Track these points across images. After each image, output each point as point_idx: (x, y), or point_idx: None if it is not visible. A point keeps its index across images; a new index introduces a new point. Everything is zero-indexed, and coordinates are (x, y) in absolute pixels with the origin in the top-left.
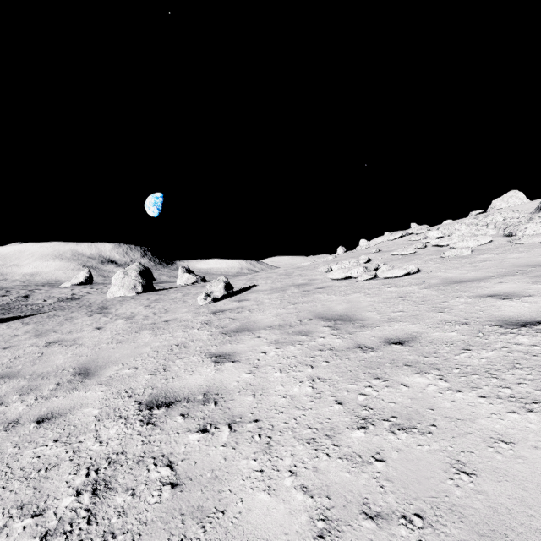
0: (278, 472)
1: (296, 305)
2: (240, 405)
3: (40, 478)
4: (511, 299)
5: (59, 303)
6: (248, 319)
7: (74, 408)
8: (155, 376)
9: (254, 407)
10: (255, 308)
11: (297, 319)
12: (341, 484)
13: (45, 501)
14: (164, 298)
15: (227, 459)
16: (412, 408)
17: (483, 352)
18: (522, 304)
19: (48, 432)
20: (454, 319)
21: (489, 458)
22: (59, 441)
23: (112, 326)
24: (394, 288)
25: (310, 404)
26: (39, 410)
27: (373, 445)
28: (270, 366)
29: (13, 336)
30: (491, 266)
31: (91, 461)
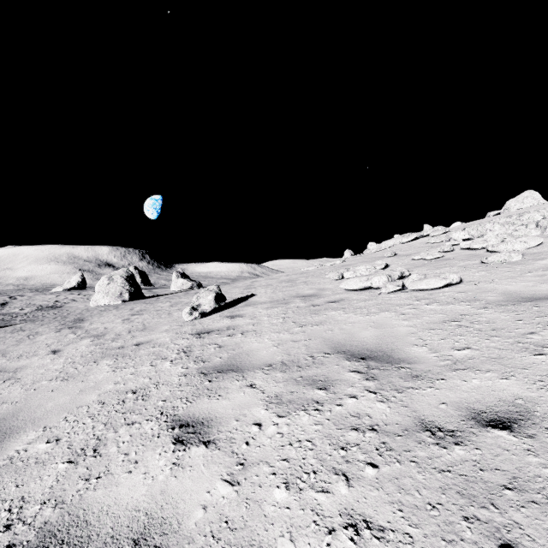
0: None
1: (304, 327)
2: None
3: None
4: None
5: (36, 313)
6: (239, 347)
7: None
8: (74, 468)
9: None
10: (250, 329)
11: (307, 352)
12: None
13: None
14: (149, 309)
15: None
16: None
17: None
18: None
19: None
20: None
21: None
22: None
23: (72, 349)
24: (436, 306)
25: None
26: None
27: None
28: (268, 465)
29: None
30: None
31: None
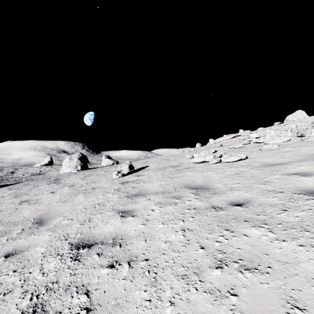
0: (161, 302)
1: (172, 179)
2: (136, 247)
3: None
4: (309, 176)
5: (31, 176)
6: (142, 187)
7: (30, 247)
8: (83, 225)
9: (145, 249)
10: (147, 180)
11: (173, 187)
12: None
13: None
14: (93, 174)
15: (126, 290)
16: (253, 253)
17: (296, 212)
18: None
19: (11, 264)
20: (273, 189)
21: None
22: (16, 272)
23: (61, 191)
24: (232, 168)
25: (183, 248)
26: (8, 248)
27: (228, 282)
28: (156, 220)
29: (1, 197)
30: (292, 155)
31: (35, 288)
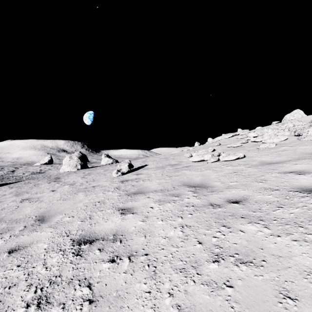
0: (161, 294)
1: (171, 177)
2: (136, 243)
3: (5, 293)
4: (304, 174)
5: (32, 175)
6: (142, 185)
7: (33, 243)
8: (84, 222)
9: (145, 245)
10: (146, 179)
11: (171, 186)
12: (203, 304)
13: (5, 311)
14: (93, 172)
15: (127, 282)
16: (248, 248)
17: (290, 209)
18: (311, 178)
19: (14, 259)
20: (269, 187)
21: (305, 287)
22: (20, 266)
23: (61, 189)
24: (230, 167)
25: (181, 243)
26: (11, 244)
27: (224, 275)
28: (155, 216)
29: (2, 195)
30: (289, 154)
31: (39, 281)
